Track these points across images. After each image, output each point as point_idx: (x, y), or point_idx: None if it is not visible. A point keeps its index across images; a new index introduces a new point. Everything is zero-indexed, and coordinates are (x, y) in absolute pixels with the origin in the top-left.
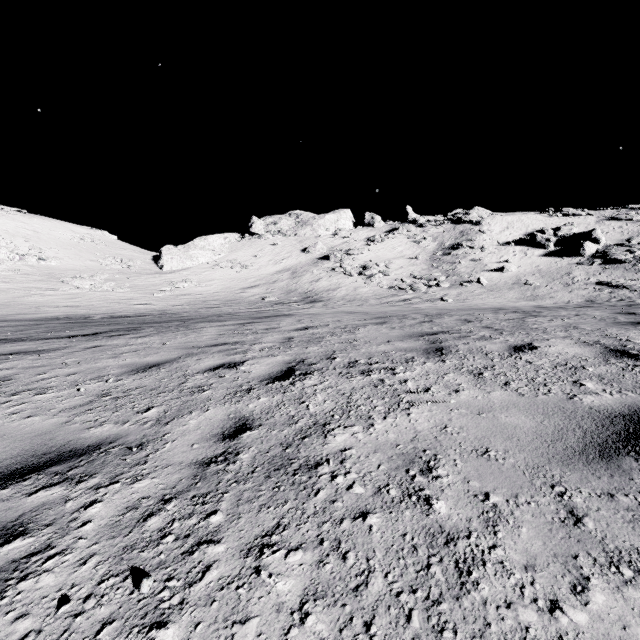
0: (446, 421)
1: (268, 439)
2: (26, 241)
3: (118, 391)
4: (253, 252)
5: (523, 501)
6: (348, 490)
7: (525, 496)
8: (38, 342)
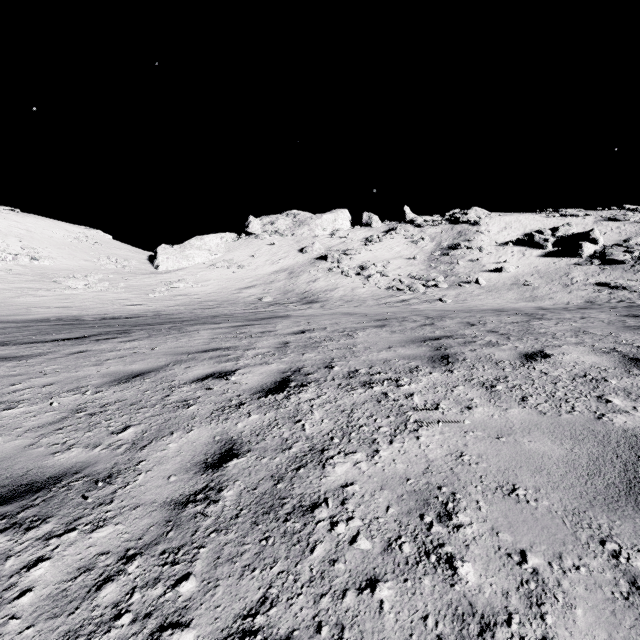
0: (461, 447)
1: (257, 470)
2: (19, 240)
3: (95, 406)
4: (250, 252)
5: (570, 565)
6: (351, 544)
7: (571, 557)
8: (21, 346)
